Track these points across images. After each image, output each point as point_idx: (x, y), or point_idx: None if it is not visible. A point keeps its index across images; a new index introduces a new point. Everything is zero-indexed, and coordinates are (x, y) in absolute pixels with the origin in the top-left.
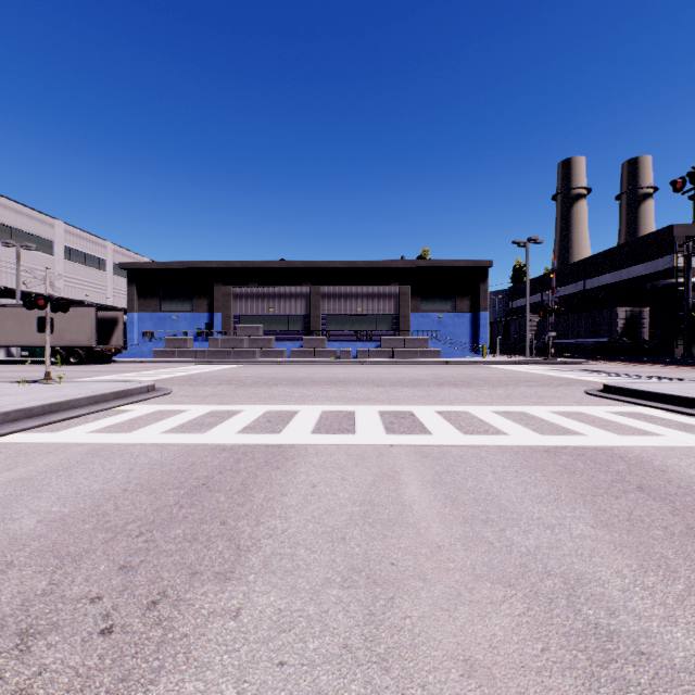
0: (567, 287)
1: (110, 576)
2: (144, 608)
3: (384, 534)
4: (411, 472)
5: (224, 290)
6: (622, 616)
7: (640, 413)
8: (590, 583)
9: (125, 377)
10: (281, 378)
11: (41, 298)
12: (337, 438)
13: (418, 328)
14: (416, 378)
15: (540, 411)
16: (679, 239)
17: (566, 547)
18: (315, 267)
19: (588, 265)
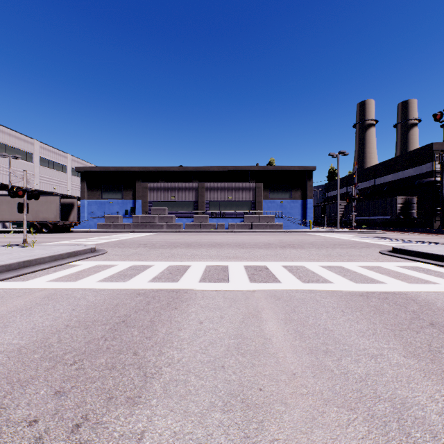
0: (363, 183)
1: (46, 400)
2: (69, 431)
3: (253, 363)
4: (268, 312)
5: (142, 185)
6: (443, 439)
7: (419, 267)
8: (412, 407)
9: (77, 242)
10: (179, 242)
11: (20, 190)
12: (216, 285)
13: (268, 209)
14: (267, 242)
15: (352, 265)
16: (436, 152)
17: (388, 375)
18: (201, 170)
19: (377, 169)
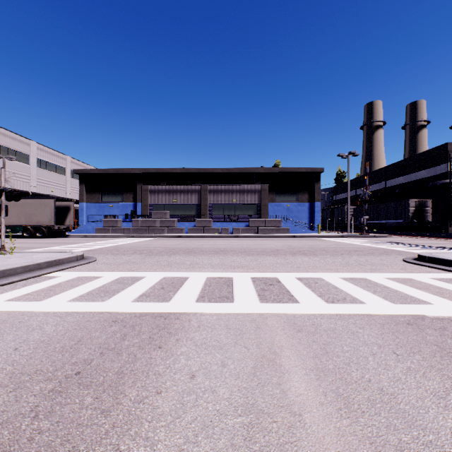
0: (373, 185)
1: None
2: None
3: None
4: (290, 354)
5: (143, 187)
6: None
7: None
8: None
9: (69, 247)
10: (179, 248)
11: None
12: (217, 307)
13: (274, 213)
14: (275, 248)
15: (378, 277)
16: (451, 152)
17: None
18: (204, 172)
19: (387, 171)
